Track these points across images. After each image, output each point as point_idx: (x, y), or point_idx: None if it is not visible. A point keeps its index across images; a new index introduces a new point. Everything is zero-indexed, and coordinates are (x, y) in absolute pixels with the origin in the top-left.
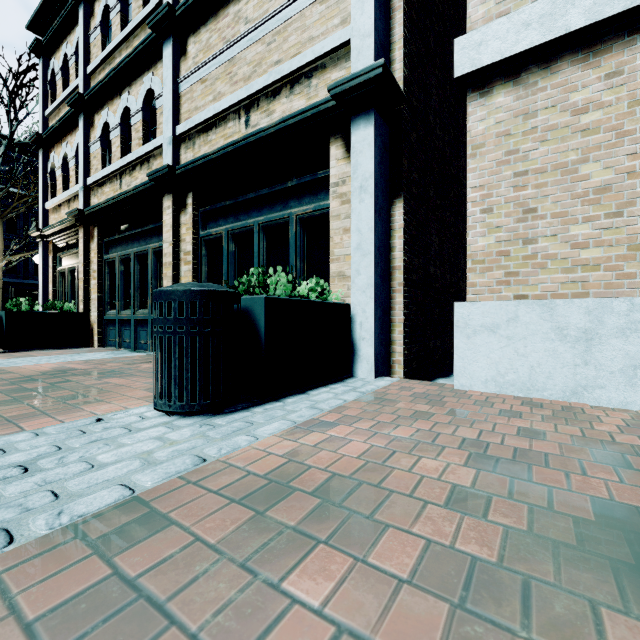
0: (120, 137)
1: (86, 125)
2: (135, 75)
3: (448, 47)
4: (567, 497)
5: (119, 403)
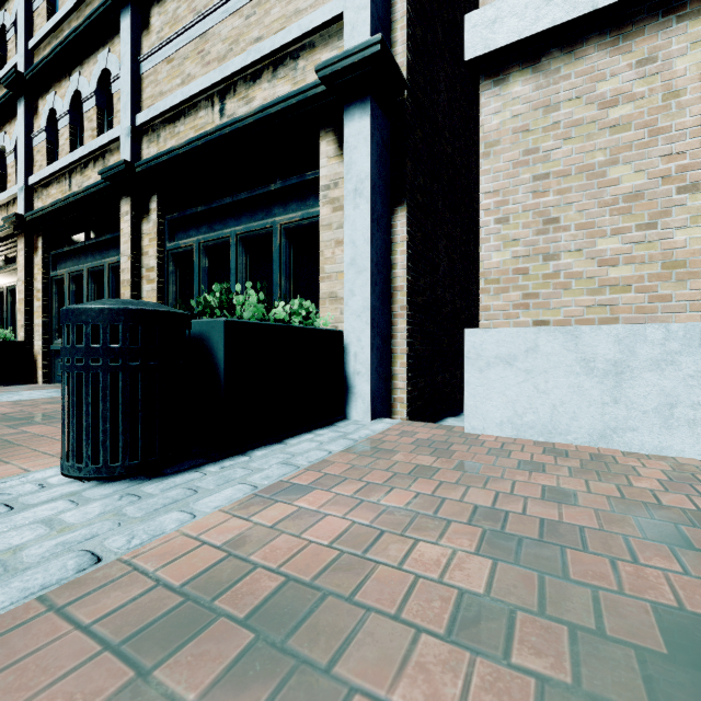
0: (69, 127)
1: (27, 112)
2: (87, 52)
3: (458, 41)
4: (618, 602)
5: (24, 462)
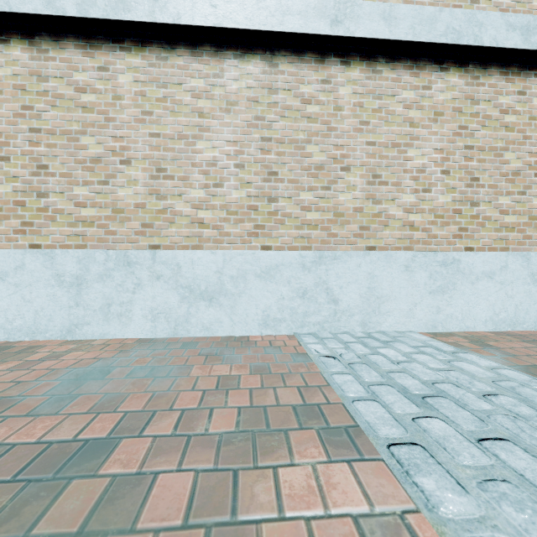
0: None
1: None
2: None
3: None
4: None
5: None
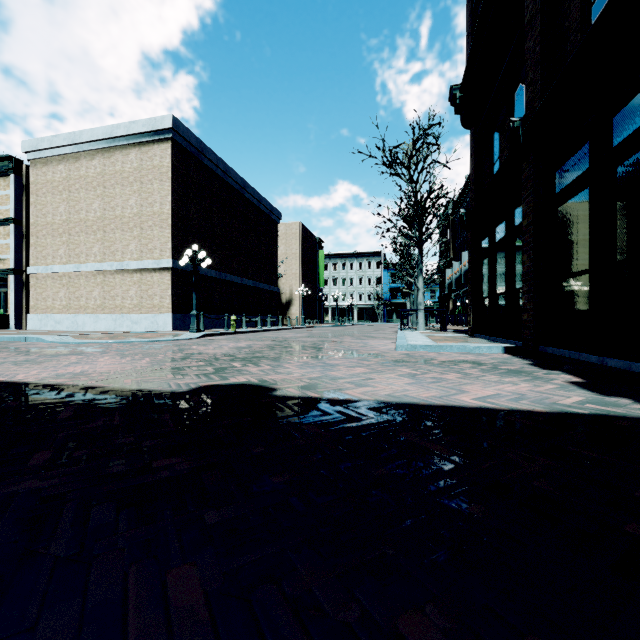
0: None
1: None
2: None
3: None
4: None
5: None
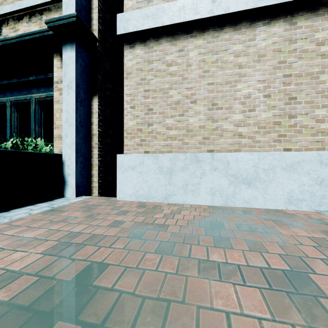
0: None
1: None
2: None
3: None
4: (84, 264)
5: None
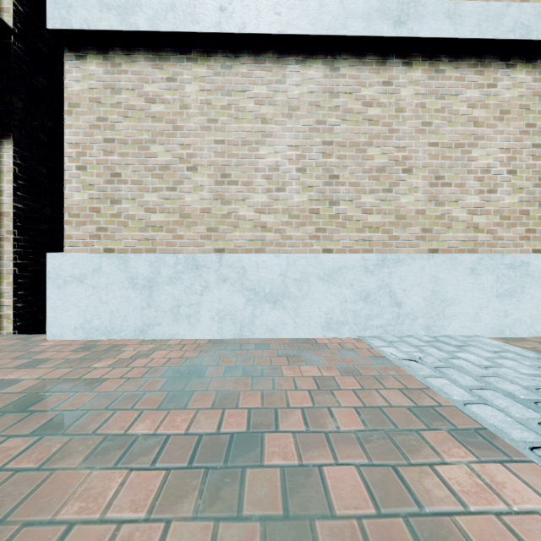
0: None
1: None
2: None
3: None
4: None
5: None
